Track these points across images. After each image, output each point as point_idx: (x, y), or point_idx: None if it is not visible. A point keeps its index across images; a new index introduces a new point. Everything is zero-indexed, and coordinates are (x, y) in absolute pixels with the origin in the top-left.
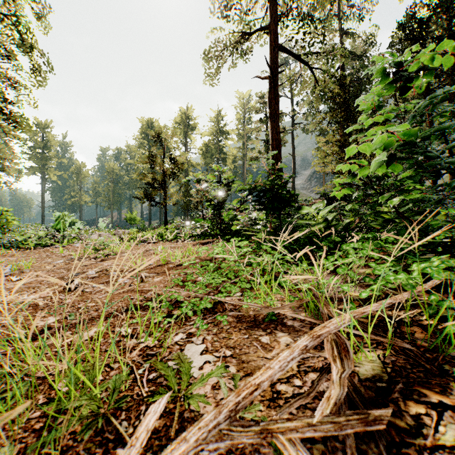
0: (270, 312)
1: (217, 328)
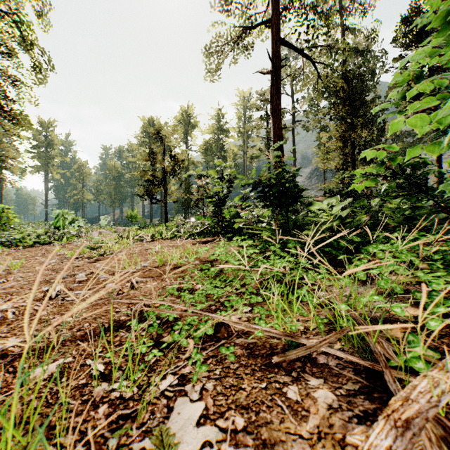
0: (293, 342)
1: (221, 368)
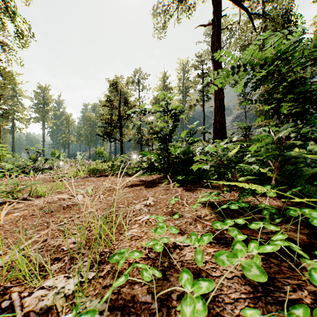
0: None
1: None
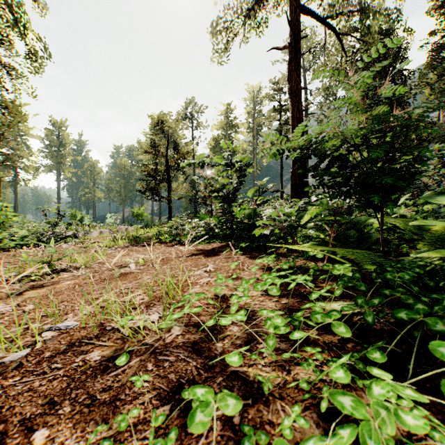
0: None
1: None
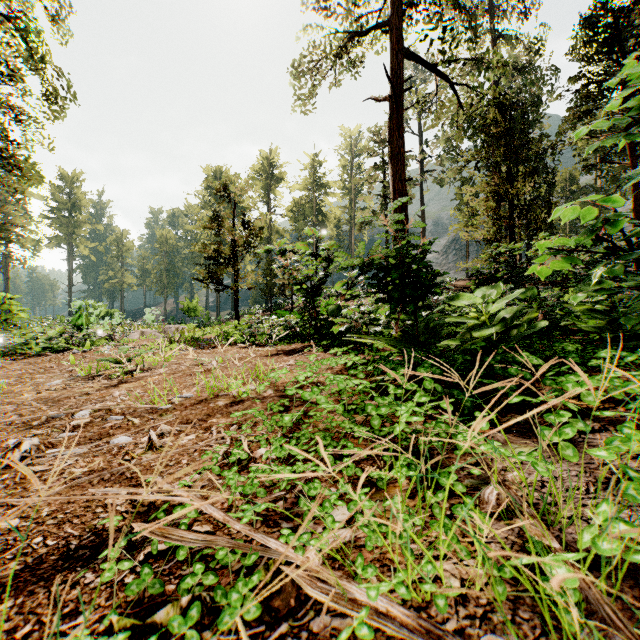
0: None
1: None
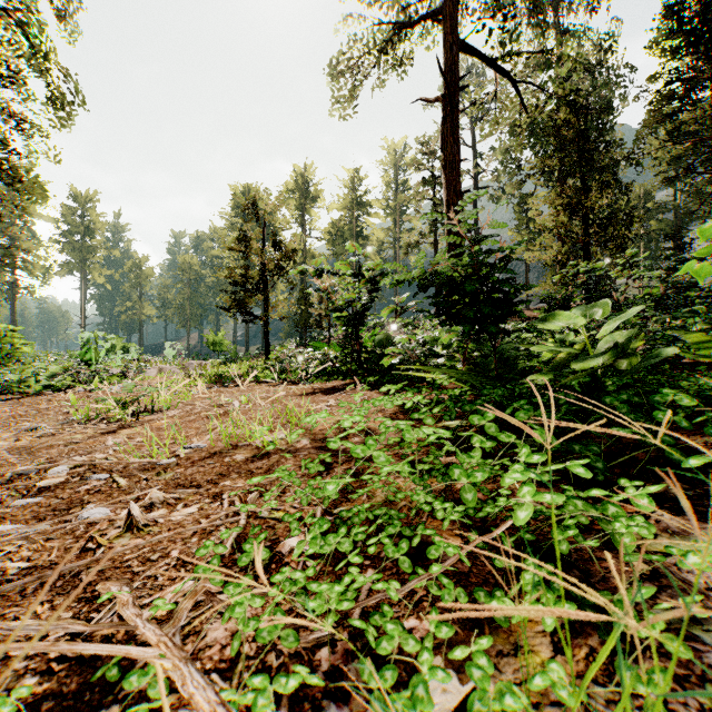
0: None
1: None
